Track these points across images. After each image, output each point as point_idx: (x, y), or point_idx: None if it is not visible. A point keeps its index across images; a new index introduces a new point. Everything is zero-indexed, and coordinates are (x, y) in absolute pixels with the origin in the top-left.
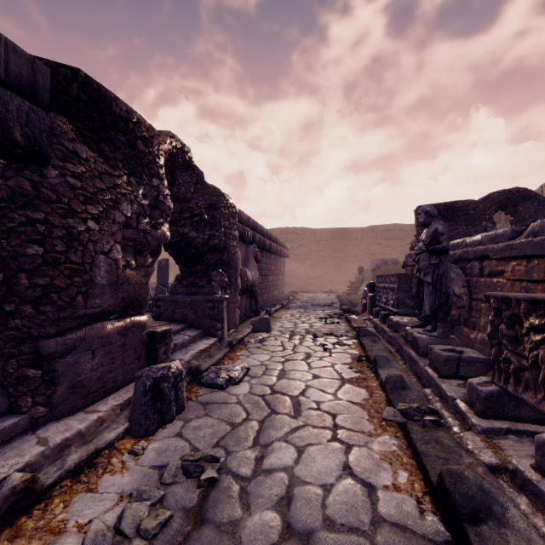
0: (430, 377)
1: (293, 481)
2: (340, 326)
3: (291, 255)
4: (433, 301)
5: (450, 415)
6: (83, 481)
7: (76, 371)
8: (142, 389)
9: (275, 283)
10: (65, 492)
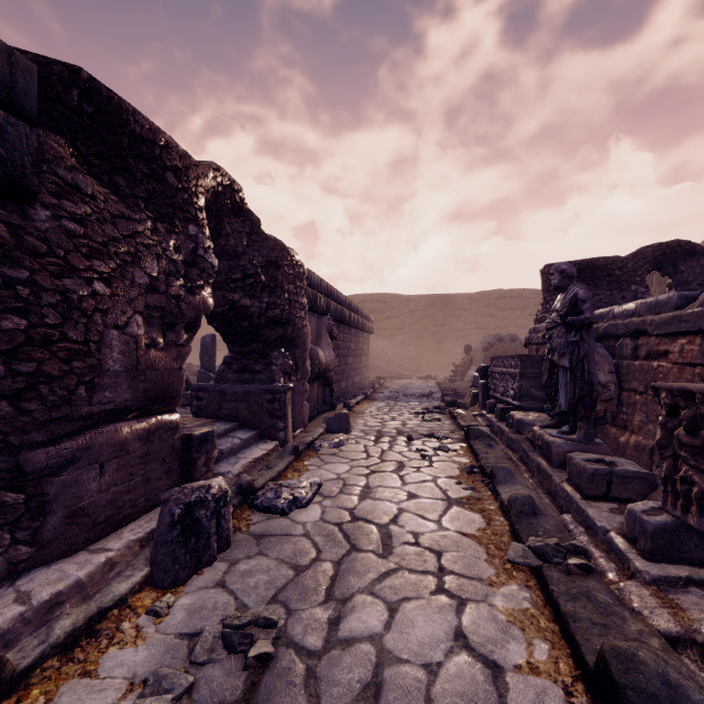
0: (570, 498)
1: (383, 657)
2: (442, 424)
3: (377, 329)
4: (571, 393)
5: (601, 555)
6: (77, 659)
7: (76, 494)
8: (168, 520)
9: (356, 366)
10: (50, 678)
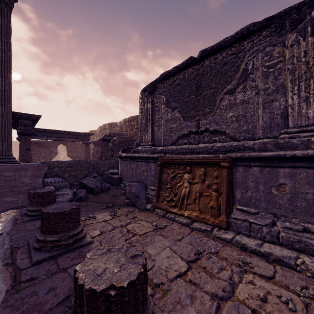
0: None
1: None
2: None
3: None
4: None
5: None
6: None
7: None
8: None
9: None
10: None
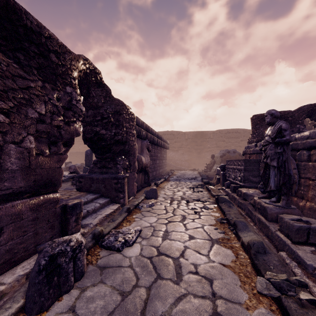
0: (283, 242)
1: None
2: (203, 194)
3: (170, 147)
4: (277, 180)
5: (314, 285)
6: None
7: None
8: (36, 268)
9: (160, 164)
10: None
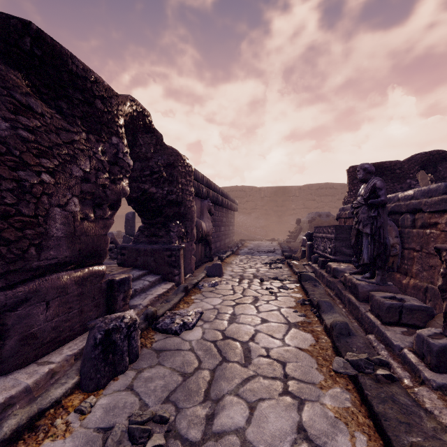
0: (373, 323)
1: None
2: (283, 271)
3: (240, 209)
4: (371, 251)
5: (398, 366)
6: None
7: (28, 323)
8: (92, 342)
9: (226, 232)
10: None
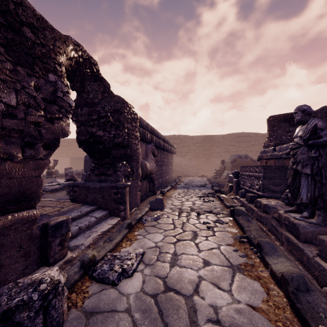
0: None
1: None
2: (215, 204)
3: (177, 152)
4: (311, 191)
5: None
6: None
7: None
8: None
9: (167, 170)
10: None
